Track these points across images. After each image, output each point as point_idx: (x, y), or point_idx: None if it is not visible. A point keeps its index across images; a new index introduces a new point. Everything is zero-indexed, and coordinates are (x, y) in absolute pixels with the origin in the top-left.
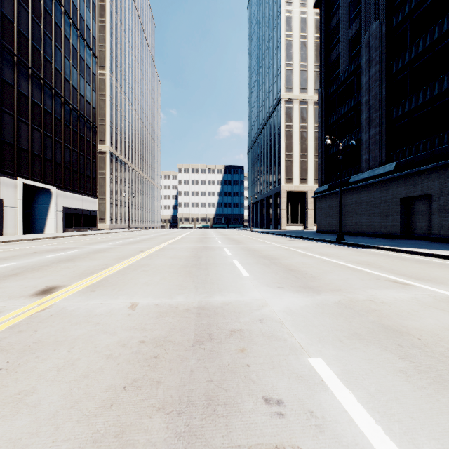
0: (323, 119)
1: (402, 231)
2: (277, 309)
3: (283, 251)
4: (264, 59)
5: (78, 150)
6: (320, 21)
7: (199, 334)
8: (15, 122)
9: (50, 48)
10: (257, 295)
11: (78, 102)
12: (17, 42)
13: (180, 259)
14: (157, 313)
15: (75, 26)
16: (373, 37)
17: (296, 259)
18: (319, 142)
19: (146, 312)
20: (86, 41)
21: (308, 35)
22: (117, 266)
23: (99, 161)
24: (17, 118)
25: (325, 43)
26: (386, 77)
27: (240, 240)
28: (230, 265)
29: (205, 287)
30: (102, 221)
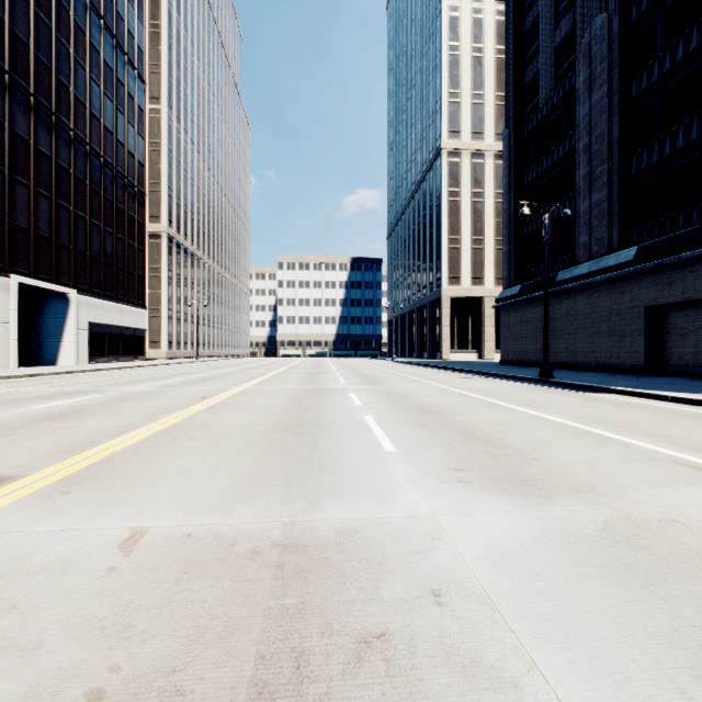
0: (512, 179)
1: (648, 361)
2: (469, 549)
3: (452, 397)
4: (414, 88)
5: (115, 231)
6: (507, 20)
7: (270, 655)
8: (5, 182)
9: (67, 63)
10: (416, 505)
11: (114, 152)
12: (10, 51)
13: (268, 415)
14: (179, 567)
15: (109, 30)
16: (597, 40)
17: (479, 413)
18: (505, 217)
19: (154, 562)
20: (128, 54)
21: (485, 47)
22: (146, 430)
23: (150, 250)
24: (10, 176)
25: (514, 56)
26: (619, 105)
27: (377, 378)
28: (359, 427)
29: (307, 481)
30: (155, 345)
